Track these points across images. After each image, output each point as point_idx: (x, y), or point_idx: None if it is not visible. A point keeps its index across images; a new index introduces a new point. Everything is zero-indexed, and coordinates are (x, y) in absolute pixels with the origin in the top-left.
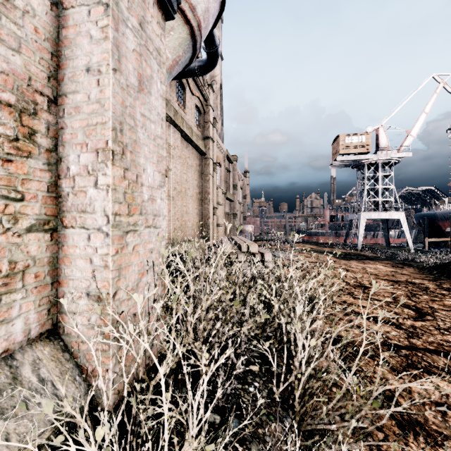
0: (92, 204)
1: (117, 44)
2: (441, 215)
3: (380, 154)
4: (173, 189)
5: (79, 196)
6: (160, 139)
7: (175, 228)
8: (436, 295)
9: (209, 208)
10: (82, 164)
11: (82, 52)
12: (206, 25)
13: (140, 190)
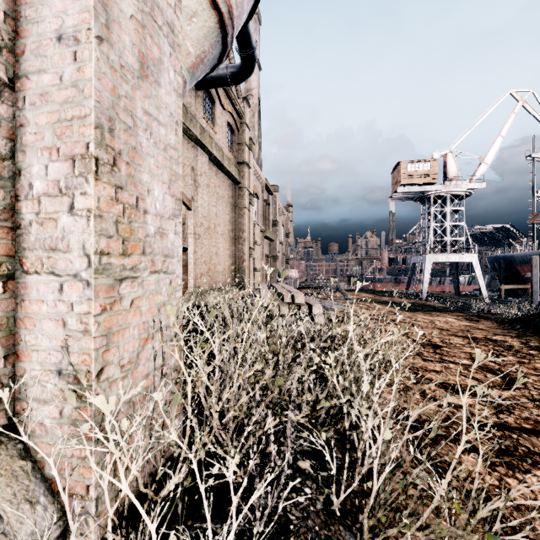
0: (66, 238)
1: (104, 2)
2: (520, 257)
3: (449, 185)
4: (199, 225)
5: (46, 227)
6: (173, 150)
7: (201, 273)
8: (523, 356)
9: (244, 249)
10: (50, 179)
11: (51, 11)
12: (240, 13)
13: (143, 220)
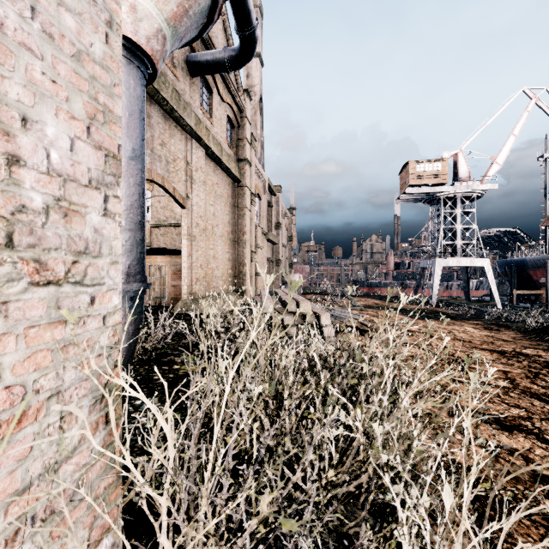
0: None
1: None
2: (532, 262)
3: (460, 186)
4: (194, 226)
5: None
6: (100, 67)
7: (197, 279)
8: None
9: (245, 253)
10: None
11: None
12: None
13: (5, 176)
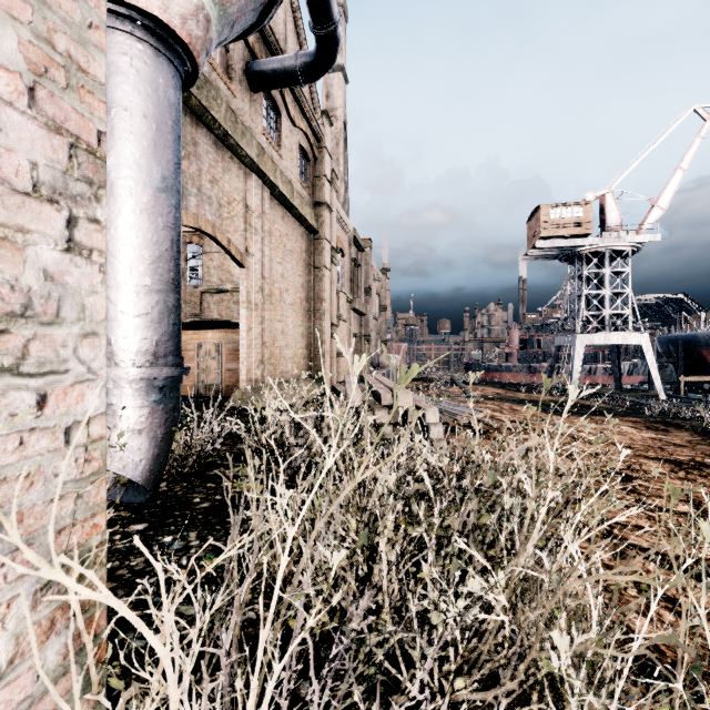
0: None
1: None
2: (706, 338)
3: (609, 237)
4: (256, 291)
5: None
6: None
7: (260, 361)
8: None
9: (324, 326)
10: None
11: None
12: None
13: None
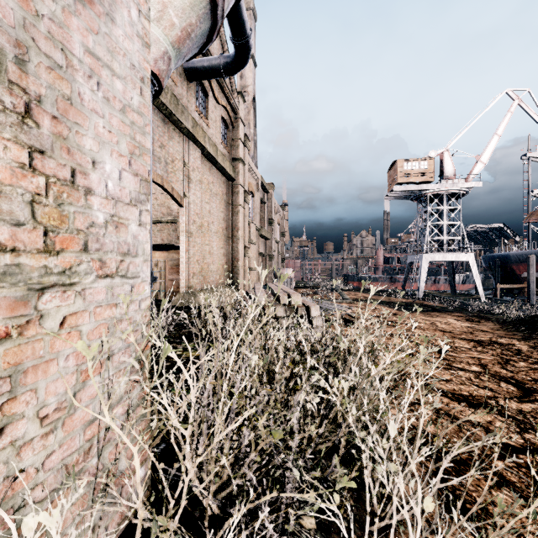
0: None
1: None
2: (515, 257)
3: (446, 184)
4: (191, 223)
5: None
6: (137, 114)
7: (194, 273)
8: (535, 361)
9: (239, 248)
10: None
11: None
12: None
13: (84, 203)
